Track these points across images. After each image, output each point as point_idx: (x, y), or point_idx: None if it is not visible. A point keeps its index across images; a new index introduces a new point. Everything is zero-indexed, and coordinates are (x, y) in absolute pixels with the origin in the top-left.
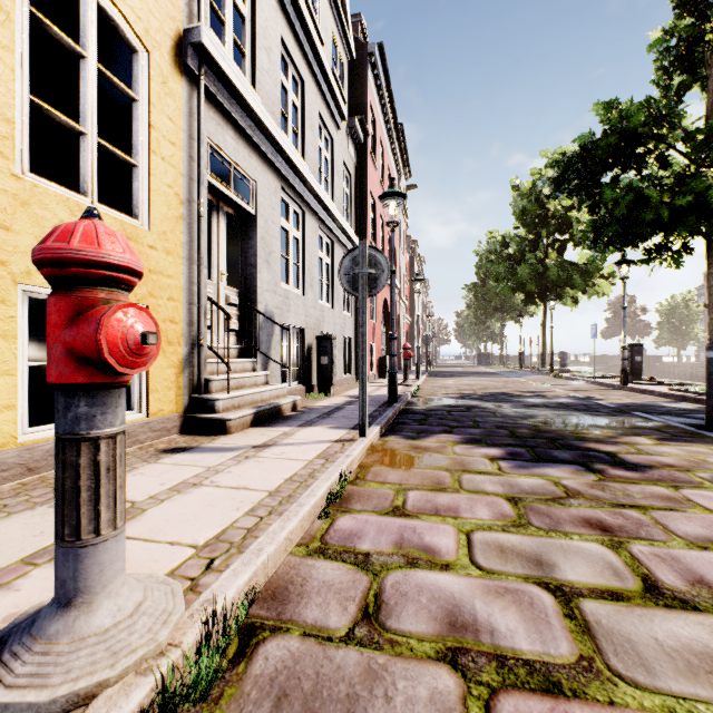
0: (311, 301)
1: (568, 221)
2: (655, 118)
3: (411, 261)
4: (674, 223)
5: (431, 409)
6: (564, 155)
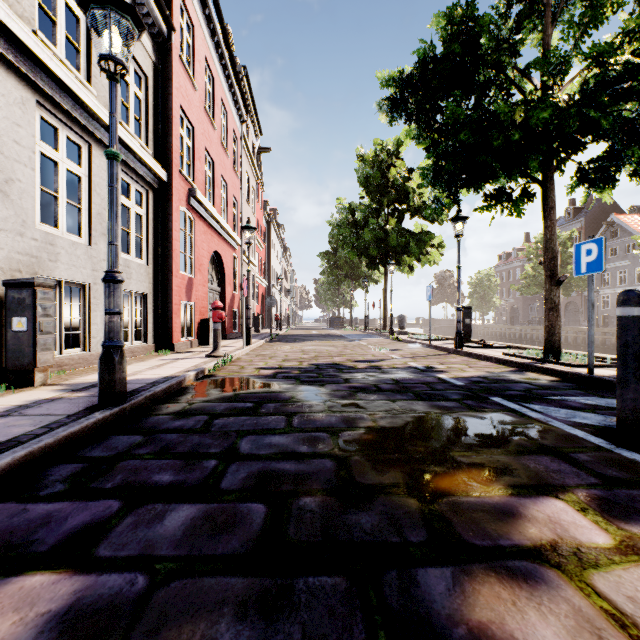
0: (0, 218)
1: (406, 191)
2: (497, 42)
3: (268, 225)
4: (523, 153)
5: (189, 411)
6: (402, 74)
